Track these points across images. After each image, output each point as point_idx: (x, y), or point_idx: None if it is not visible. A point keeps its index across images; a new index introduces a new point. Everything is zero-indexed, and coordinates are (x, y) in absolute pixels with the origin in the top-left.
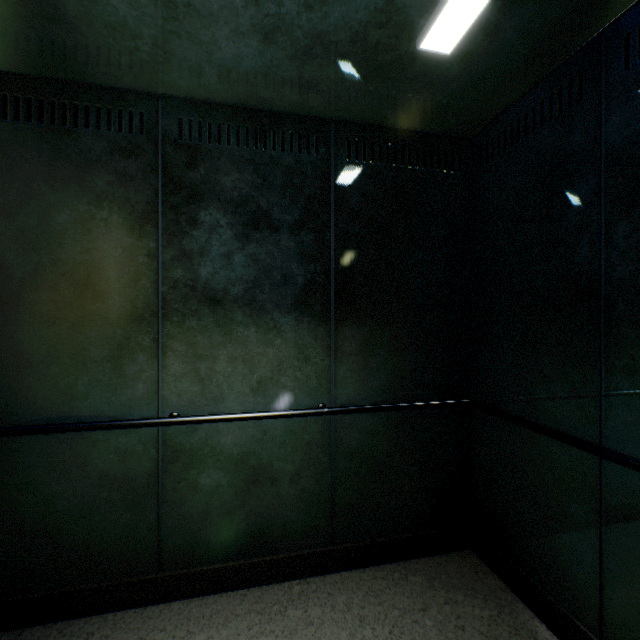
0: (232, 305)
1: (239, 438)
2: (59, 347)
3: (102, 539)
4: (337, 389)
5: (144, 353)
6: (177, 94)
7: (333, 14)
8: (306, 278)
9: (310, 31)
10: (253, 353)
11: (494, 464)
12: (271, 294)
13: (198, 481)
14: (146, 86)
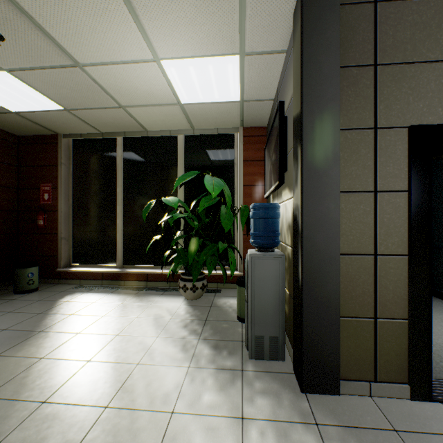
0: None
1: None
2: None
3: None
4: None
5: None
6: None
7: None
8: None
9: None
10: None
11: (441, 266)
12: None
13: None
14: None
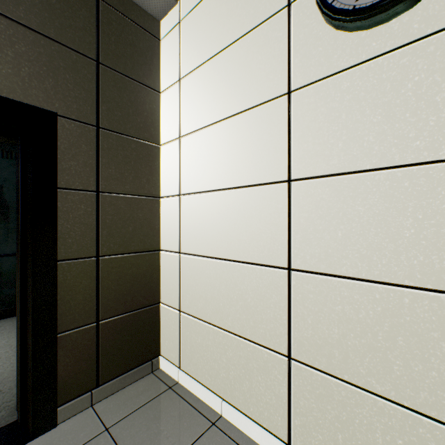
0: None
1: None
2: None
3: None
4: None
5: None
6: None
7: None
8: None
9: None
10: None
11: None
12: None
13: None
14: None
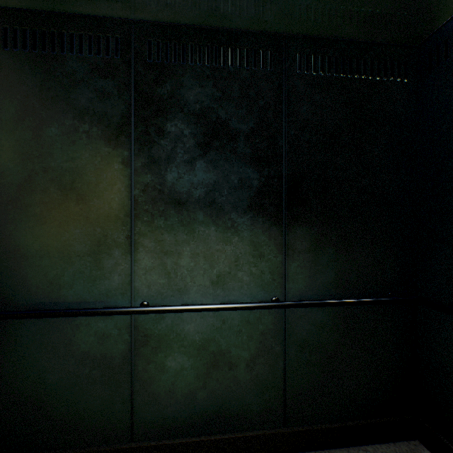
0: (194, 206)
1: (200, 326)
2: (49, 243)
3: (84, 410)
4: (289, 284)
5: (119, 249)
6: (147, 18)
7: None
8: (260, 182)
9: None
10: (213, 250)
11: (449, 363)
12: (229, 196)
13: (165, 363)
14: (120, 11)
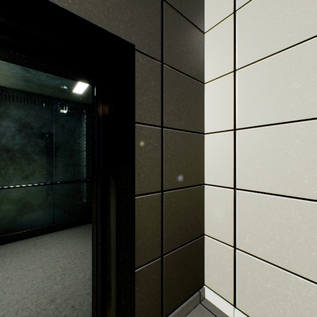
0: (15, 152)
1: (18, 194)
2: None
3: None
4: (56, 177)
5: None
6: None
7: (47, 82)
8: (44, 144)
9: (41, 83)
10: (24, 167)
11: None
12: (31, 148)
13: (1, 208)
14: None
